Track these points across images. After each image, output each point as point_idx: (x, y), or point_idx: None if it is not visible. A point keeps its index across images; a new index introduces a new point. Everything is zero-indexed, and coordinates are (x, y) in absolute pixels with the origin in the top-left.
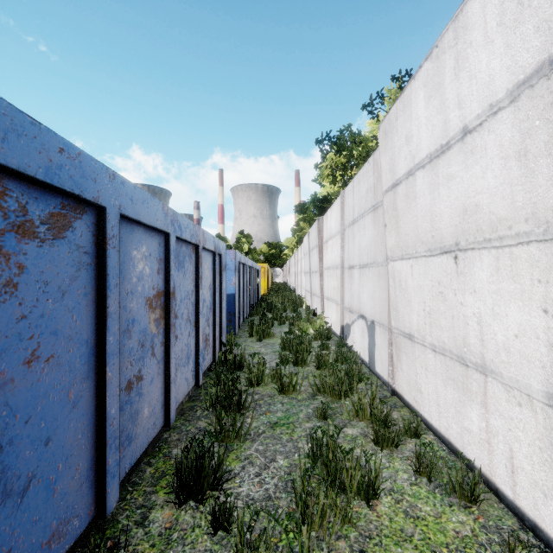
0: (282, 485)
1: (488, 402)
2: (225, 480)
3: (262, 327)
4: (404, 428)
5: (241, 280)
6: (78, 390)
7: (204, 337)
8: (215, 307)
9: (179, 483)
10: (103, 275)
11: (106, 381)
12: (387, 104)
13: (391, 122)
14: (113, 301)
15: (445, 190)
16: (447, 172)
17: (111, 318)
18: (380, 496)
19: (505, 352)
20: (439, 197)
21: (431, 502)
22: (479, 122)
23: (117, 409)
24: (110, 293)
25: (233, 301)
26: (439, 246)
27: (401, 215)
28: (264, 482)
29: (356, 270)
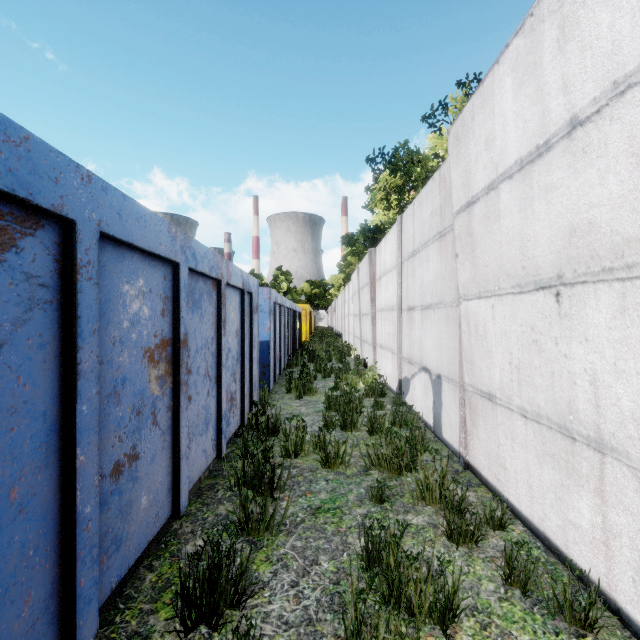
0: (326, 600)
1: (606, 490)
2: (250, 596)
3: (302, 380)
4: (485, 516)
5: (277, 324)
6: (28, 486)
7: (229, 396)
8: (244, 357)
9: (185, 603)
10: (71, 317)
11: (76, 468)
12: (452, 114)
13: (466, 123)
14: (88, 355)
15: (542, 205)
16: (545, 181)
17: (84, 378)
18: (460, 618)
19: (634, 425)
20: (533, 215)
21: (530, 628)
22: (595, 108)
23: (94, 506)
24: (82, 343)
25: (267, 349)
26: (533, 280)
27: (478, 242)
28: (303, 596)
29: (417, 313)
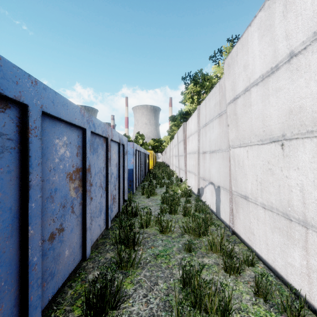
0: (162, 304)
1: (309, 247)
2: (122, 302)
3: (149, 189)
4: (244, 259)
5: (137, 160)
6: (1, 248)
7: (112, 197)
8: (120, 177)
9: (87, 307)
10: (25, 156)
11: (28, 237)
12: (224, 55)
13: (233, 57)
14: (35, 176)
15: (274, 98)
16: (275, 86)
17: (33, 189)
18: (232, 314)
19: None
20: (269, 104)
21: None
22: (303, 47)
23: (39, 257)
24: (32, 170)
25: (132, 173)
26: (269, 137)
27: (239, 118)
28: (149, 302)
29: (207, 154)
